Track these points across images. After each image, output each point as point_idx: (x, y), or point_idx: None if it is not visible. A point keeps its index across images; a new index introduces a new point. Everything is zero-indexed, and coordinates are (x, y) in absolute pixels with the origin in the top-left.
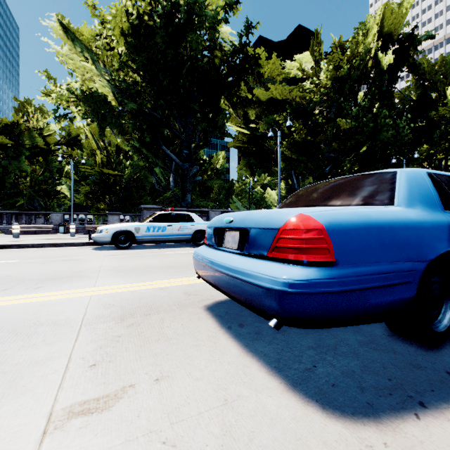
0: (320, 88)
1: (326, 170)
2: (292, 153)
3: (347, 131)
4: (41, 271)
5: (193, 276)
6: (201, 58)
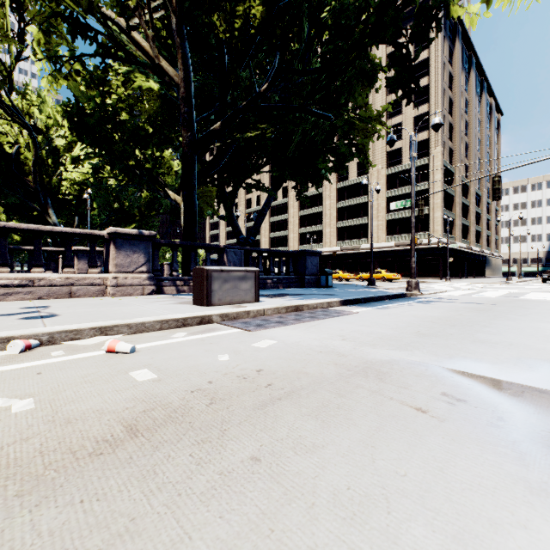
0: None
1: None
2: None
3: None
4: None
5: None
6: None
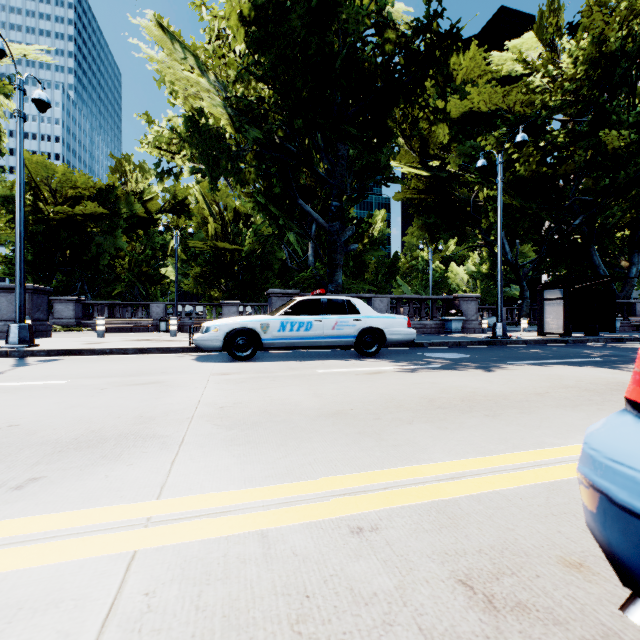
0: (563, 83)
1: (575, 224)
2: (512, 198)
3: (620, 150)
4: (83, 412)
5: (420, 459)
6: (362, 47)
